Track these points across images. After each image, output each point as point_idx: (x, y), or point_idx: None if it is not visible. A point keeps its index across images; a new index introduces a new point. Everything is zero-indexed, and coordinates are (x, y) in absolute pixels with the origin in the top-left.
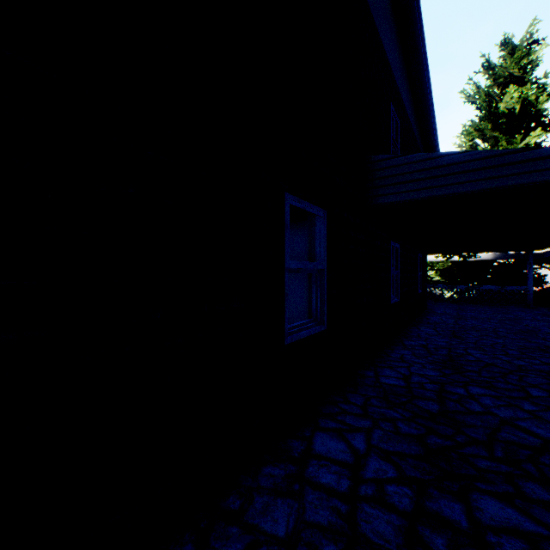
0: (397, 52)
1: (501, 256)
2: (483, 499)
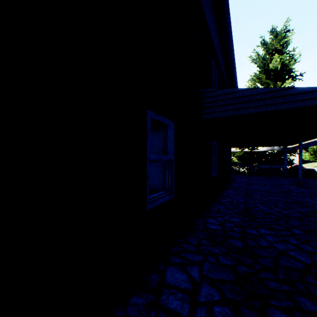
0: (215, 30)
1: (270, 149)
2: (275, 314)
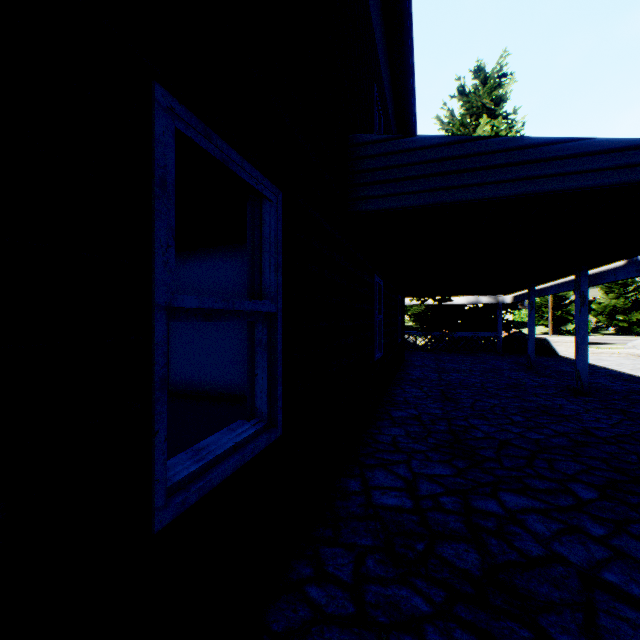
0: (380, 23)
1: (473, 300)
2: None
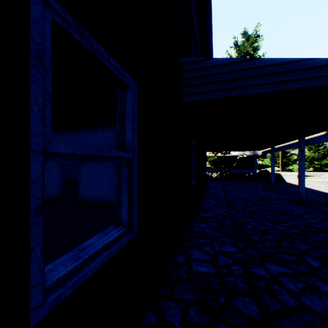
0: (194, 2)
1: (242, 153)
2: None
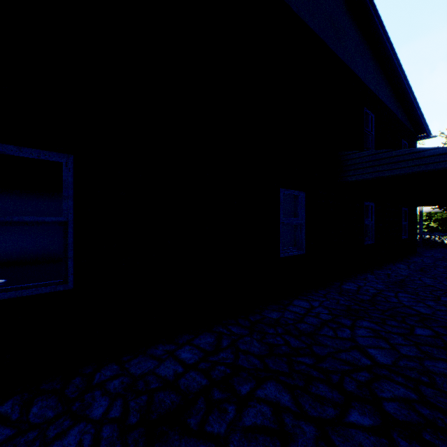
0: (372, 67)
1: None
2: (363, 321)
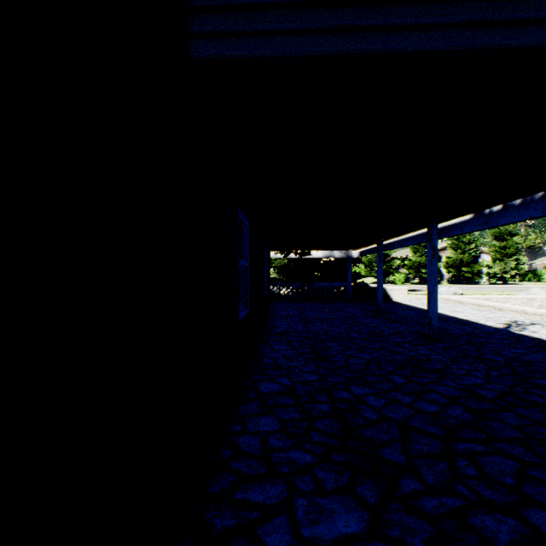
0: None
1: (328, 254)
2: None
